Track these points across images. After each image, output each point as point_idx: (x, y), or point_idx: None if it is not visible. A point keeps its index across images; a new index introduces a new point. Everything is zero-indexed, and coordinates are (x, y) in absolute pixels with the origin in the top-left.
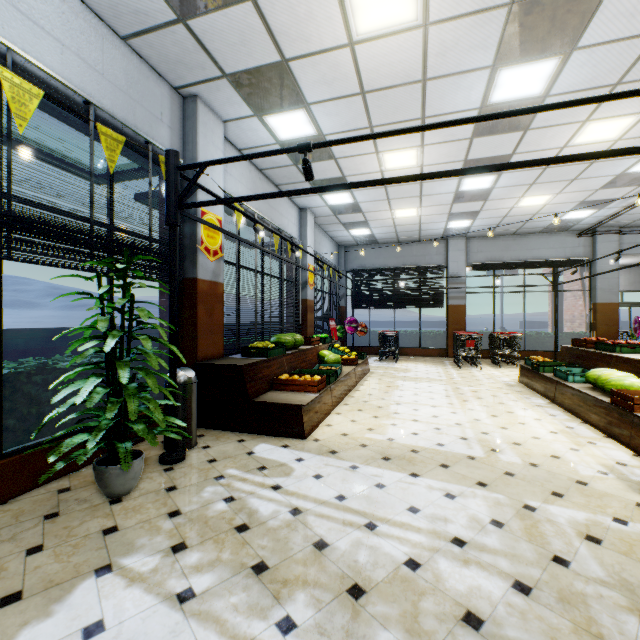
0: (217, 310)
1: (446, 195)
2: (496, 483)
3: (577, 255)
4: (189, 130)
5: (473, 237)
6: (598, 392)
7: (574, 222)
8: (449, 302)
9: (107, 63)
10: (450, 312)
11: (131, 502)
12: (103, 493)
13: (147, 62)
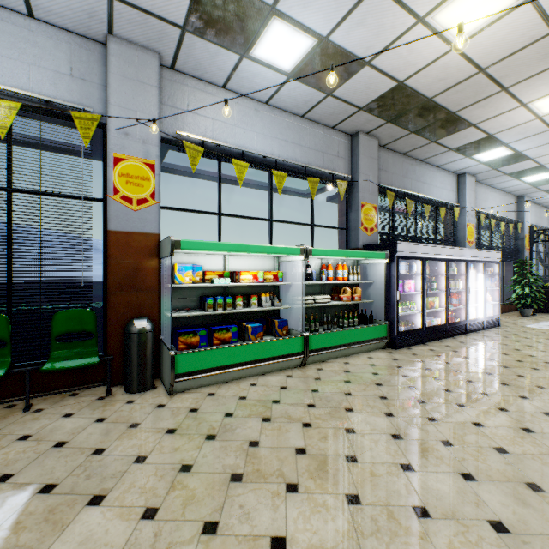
0: (528, 271)
1: None
2: None
3: None
4: (520, 208)
5: None
6: None
7: None
8: None
9: (504, 203)
10: None
11: (532, 318)
12: (522, 315)
13: (510, 194)
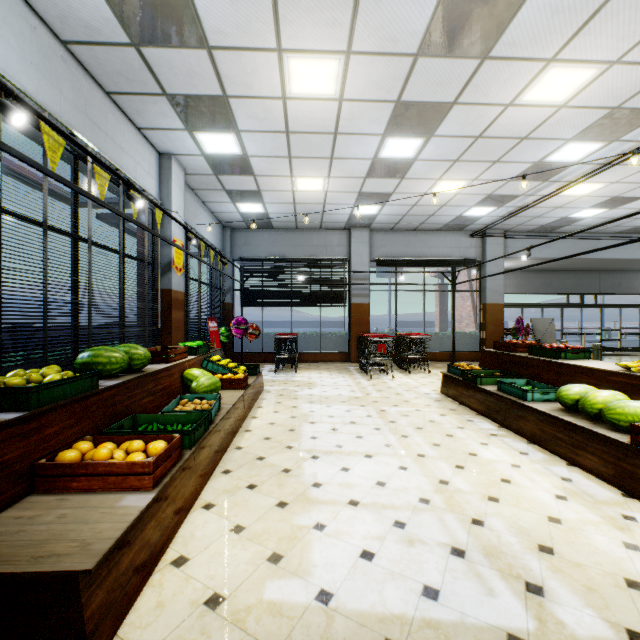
0: None
1: (362, 162)
2: None
3: (470, 256)
4: None
5: (376, 229)
6: (583, 419)
7: (472, 221)
8: (352, 300)
9: None
10: (353, 311)
11: None
12: None
13: None
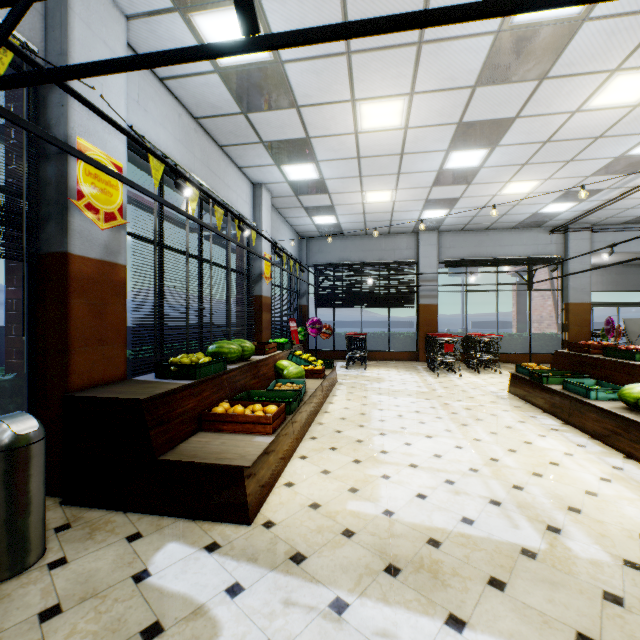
0: (114, 307)
1: (427, 174)
2: (611, 635)
3: (550, 253)
4: (55, 5)
5: (445, 231)
6: None
7: (550, 217)
8: (420, 301)
9: None
10: (421, 312)
11: None
12: None
13: None
